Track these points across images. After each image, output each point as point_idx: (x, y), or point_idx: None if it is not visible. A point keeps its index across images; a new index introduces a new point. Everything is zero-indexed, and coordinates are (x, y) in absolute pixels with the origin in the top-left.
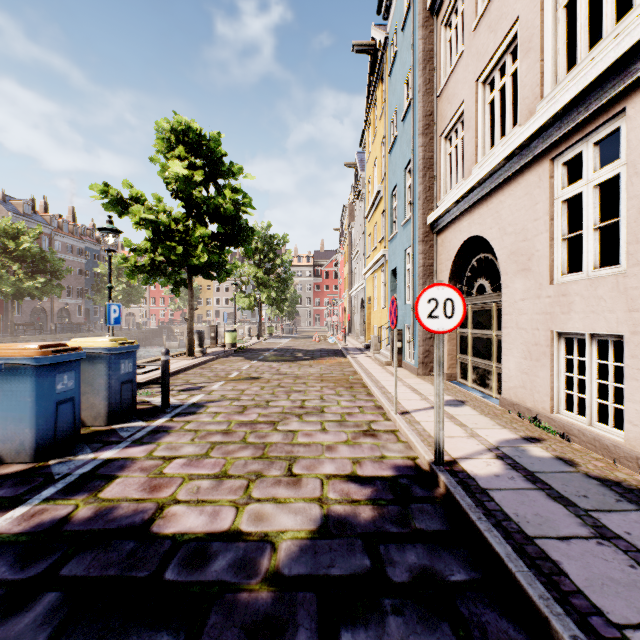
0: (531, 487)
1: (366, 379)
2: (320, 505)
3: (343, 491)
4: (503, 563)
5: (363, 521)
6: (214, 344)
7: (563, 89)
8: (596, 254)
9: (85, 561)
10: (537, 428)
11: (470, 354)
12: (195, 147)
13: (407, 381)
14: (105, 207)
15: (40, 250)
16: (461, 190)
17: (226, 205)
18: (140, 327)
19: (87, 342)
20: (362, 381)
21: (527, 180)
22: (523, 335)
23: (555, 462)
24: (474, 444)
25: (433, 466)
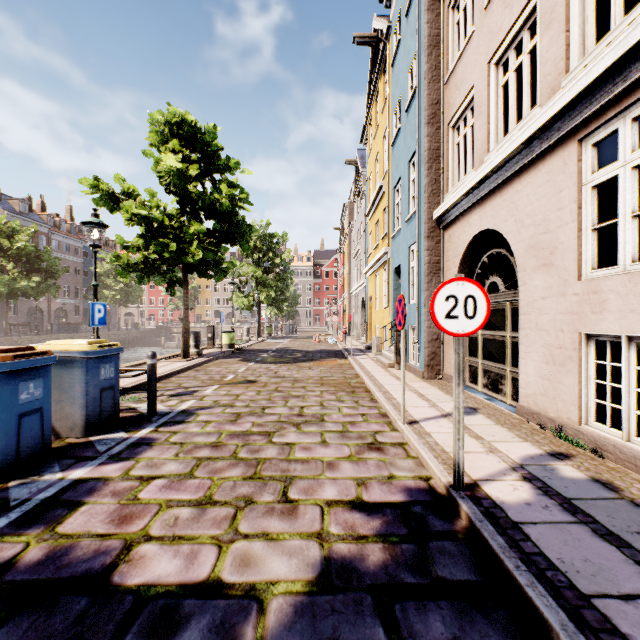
0: (571, 520)
1: (369, 383)
2: (320, 543)
3: (347, 523)
4: (558, 637)
5: (372, 567)
6: (211, 345)
7: (597, 57)
8: (635, 245)
9: (19, 630)
10: (562, 441)
11: (480, 357)
12: (190, 140)
13: (412, 385)
14: (95, 202)
15: (35, 249)
16: (472, 180)
17: (222, 200)
18: (138, 327)
19: (62, 345)
20: (364, 385)
21: (549, 165)
22: (544, 337)
23: (592, 485)
24: (495, 461)
25: (452, 491)
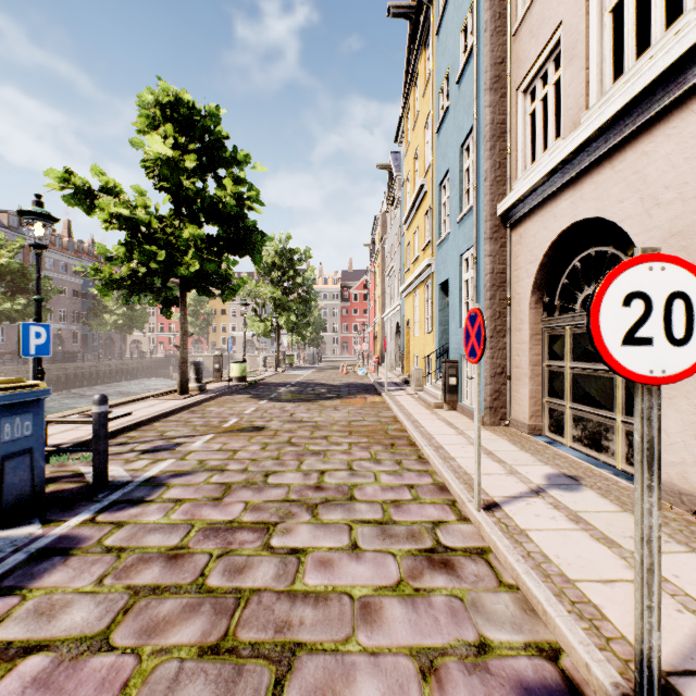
0: None
1: (413, 432)
2: None
3: None
4: None
5: None
6: (219, 377)
7: None
8: None
9: None
10: None
11: (569, 398)
12: (187, 126)
13: (472, 435)
14: (66, 200)
15: (21, 266)
16: (563, 150)
17: (226, 199)
18: (144, 356)
19: None
20: (407, 434)
21: None
22: None
23: None
24: (671, 610)
25: None
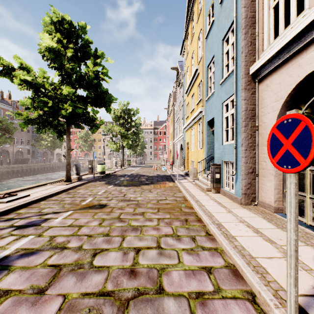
0: None
1: (199, 211)
2: None
3: None
4: None
5: None
6: (90, 172)
7: None
8: None
9: None
10: None
11: (309, 191)
12: (69, 35)
13: (237, 213)
14: None
15: None
16: None
17: (89, 74)
18: (61, 160)
19: None
20: (194, 210)
21: None
22: None
23: None
24: None
25: None
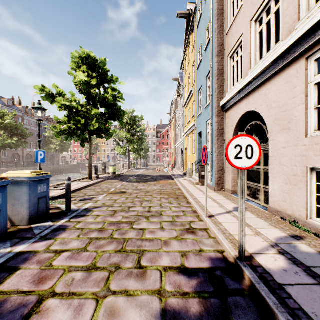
0: (314, 282)
1: (186, 193)
2: (159, 298)
3: (176, 283)
4: None
5: (193, 317)
6: (104, 172)
7: None
8: None
9: None
10: (296, 228)
11: (246, 179)
12: (92, 66)
13: (209, 194)
14: (42, 98)
15: (15, 124)
16: (242, 84)
17: (109, 97)
18: (68, 163)
19: (16, 173)
20: (183, 194)
21: (287, 73)
22: (284, 169)
23: None
24: (260, 241)
25: (238, 261)
